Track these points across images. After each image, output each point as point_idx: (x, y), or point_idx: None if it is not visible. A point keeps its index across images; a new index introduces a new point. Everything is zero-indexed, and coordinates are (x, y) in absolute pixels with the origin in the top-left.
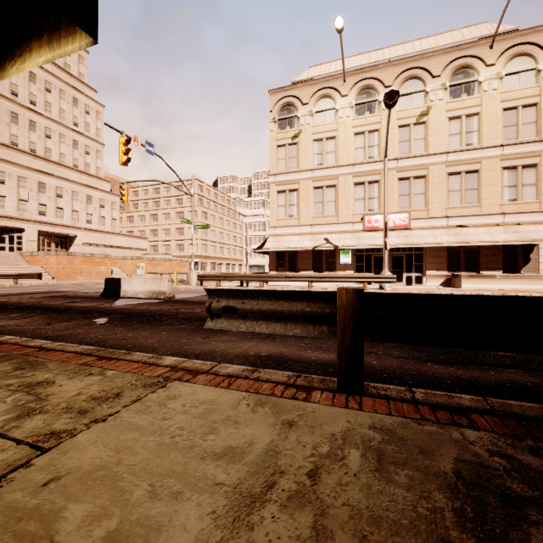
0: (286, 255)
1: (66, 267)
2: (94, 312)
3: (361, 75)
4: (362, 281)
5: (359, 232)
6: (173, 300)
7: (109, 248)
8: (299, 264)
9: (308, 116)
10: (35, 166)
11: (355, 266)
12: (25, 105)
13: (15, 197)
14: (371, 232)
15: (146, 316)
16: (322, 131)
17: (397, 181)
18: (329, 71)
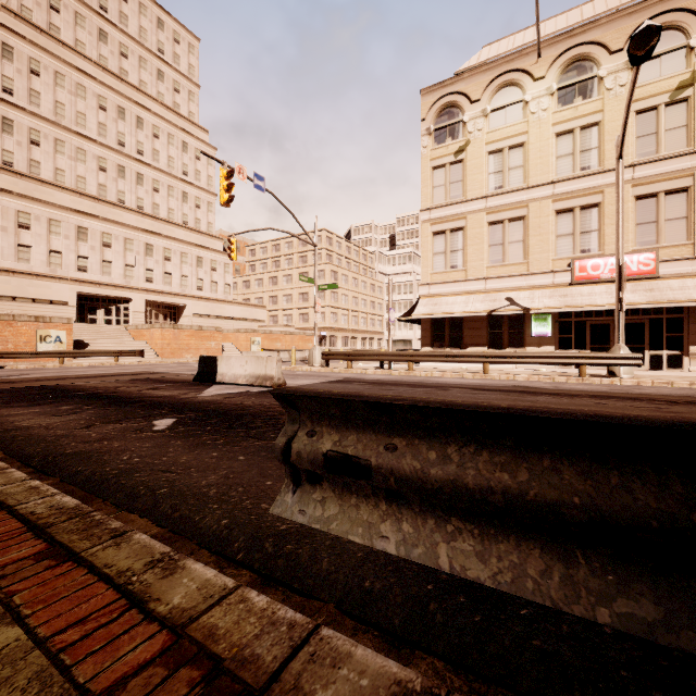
0: (446, 324)
1: (172, 343)
2: (166, 407)
3: (567, 42)
4: (578, 363)
5: (564, 286)
6: (283, 389)
7: (221, 319)
8: (465, 336)
9: (480, 118)
10: (142, 226)
11: (558, 340)
12: (132, 156)
13: (122, 262)
14: (585, 285)
15: (232, 416)
16: (503, 138)
17: (633, 201)
18: (513, 46)
